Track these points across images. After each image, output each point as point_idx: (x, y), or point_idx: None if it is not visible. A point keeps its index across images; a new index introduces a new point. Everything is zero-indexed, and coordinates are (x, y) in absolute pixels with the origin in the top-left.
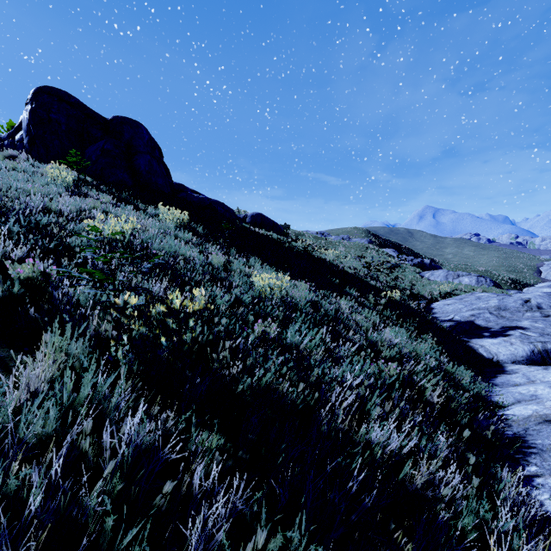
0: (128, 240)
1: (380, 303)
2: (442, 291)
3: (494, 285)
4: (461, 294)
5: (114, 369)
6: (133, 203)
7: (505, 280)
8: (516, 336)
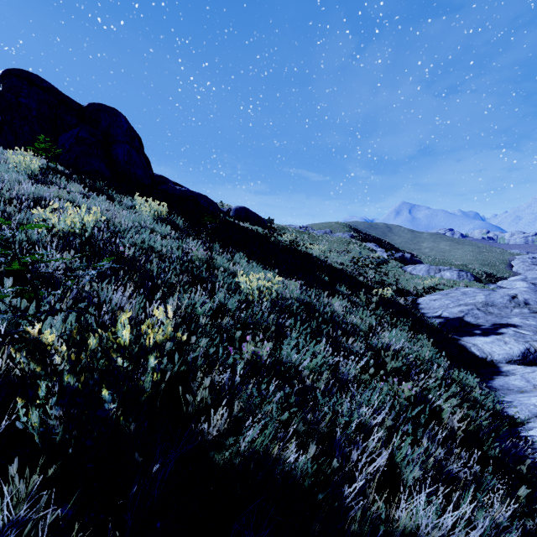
0: (90, 234)
1: (372, 301)
2: (425, 286)
3: (475, 279)
4: (444, 289)
5: (30, 435)
6: (107, 194)
7: (480, 273)
8: (509, 334)
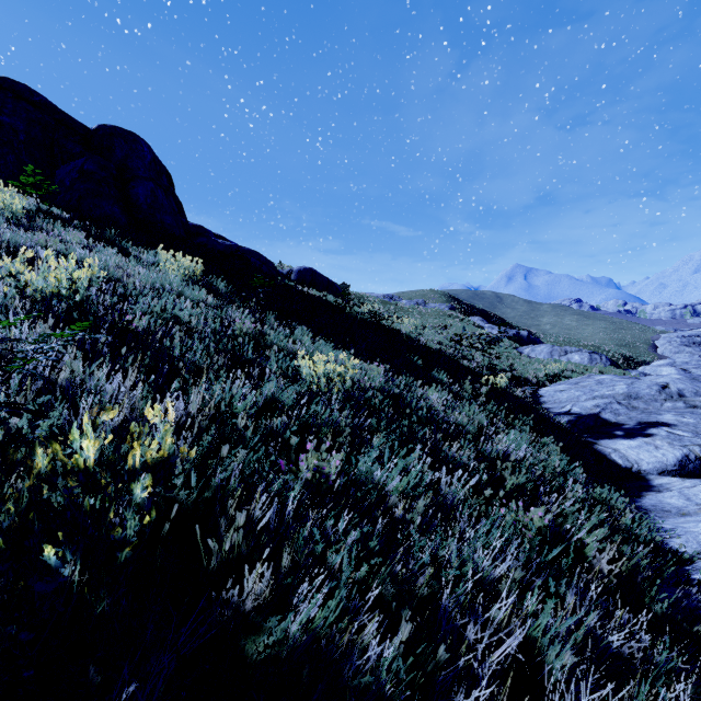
0: (82, 297)
1: (481, 393)
2: (548, 372)
3: (611, 364)
4: (572, 377)
5: None
6: (120, 246)
7: (617, 357)
8: (660, 436)
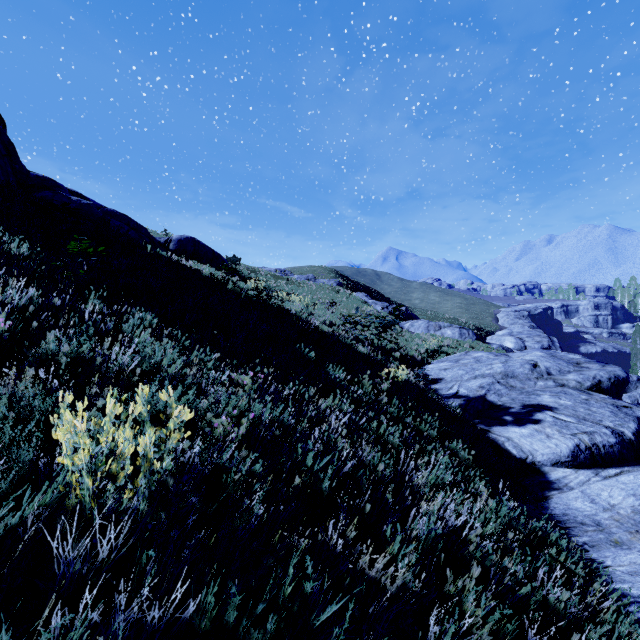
0: None
1: (382, 389)
2: (428, 348)
3: (477, 338)
4: (448, 351)
5: None
6: None
7: (472, 328)
8: (548, 422)
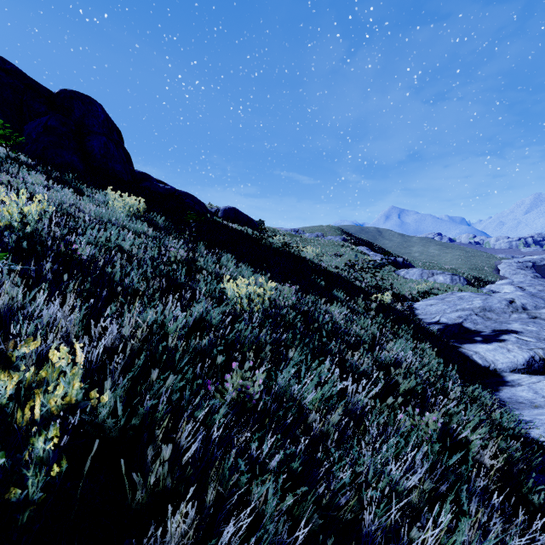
0: (33, 229)
1: (371, 308)
2: (420, 290)
3: (468, 283)
4: (438, 293)
5: None
6: (76, 187)
7: (469, 277)
8: (511, 341)
